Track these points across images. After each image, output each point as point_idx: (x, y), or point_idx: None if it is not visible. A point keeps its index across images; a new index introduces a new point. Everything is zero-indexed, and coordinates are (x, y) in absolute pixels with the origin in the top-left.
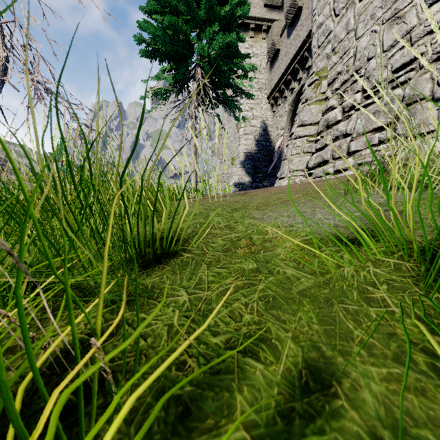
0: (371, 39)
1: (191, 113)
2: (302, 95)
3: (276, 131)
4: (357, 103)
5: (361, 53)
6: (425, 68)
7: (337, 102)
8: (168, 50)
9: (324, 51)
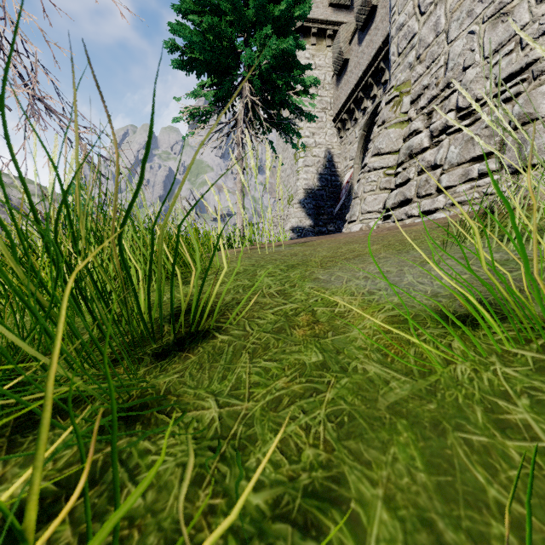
0: (468, 43)
1: (237, 140)
2: (378, 116)
3: (344, 162)
4: (450, 125)
5: (455, 61)
6: (541, 78)
7: (423, 125)
8: (207, 60)
9: (406, 60)
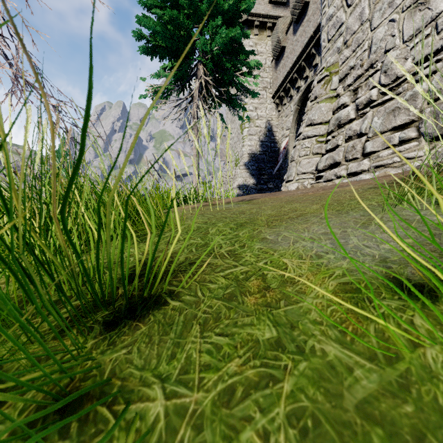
0: (389, 29)
1: (193, 113)
2: (311, 93)
3: (281, 132)
4: (373, 100)
5: (378, 45)
6: None
7: (349, 99)
8: (168, 46)
9: (334, 45)
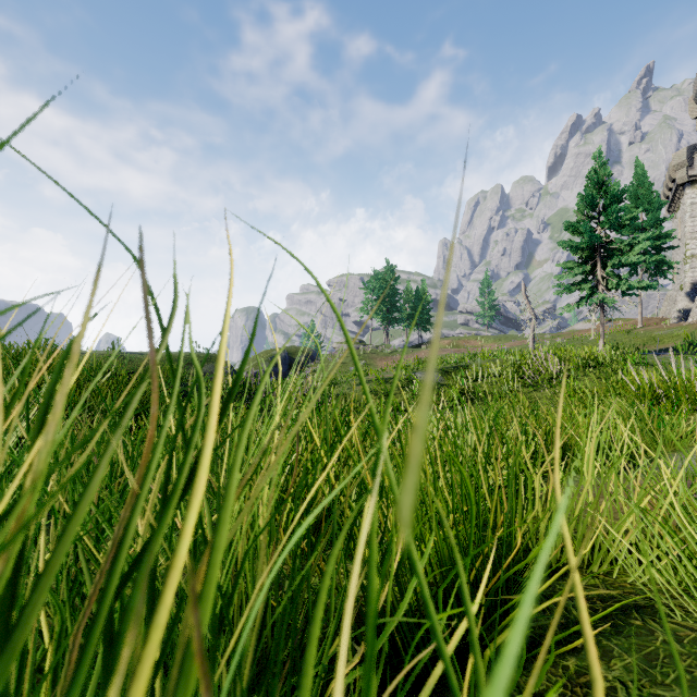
0: None
1: None
2: None
3: None
4: None
5: None
6: None
7: None
8: None
9: None
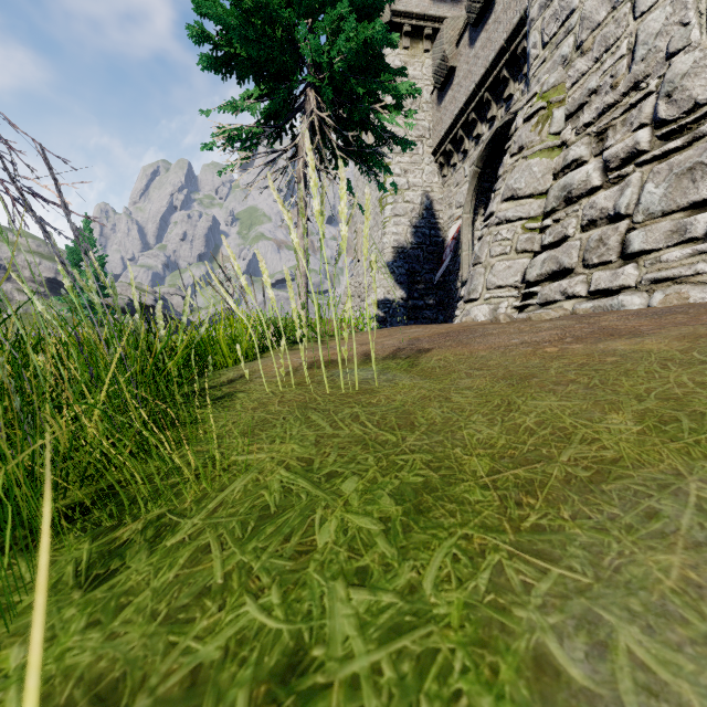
0: (676, 12)
1: (298, 176)
2: (511, 141)
3: (448, 211)
4: (642, 150)
5: (650, 46)
6: None
7: (588, 151)
8: (253, 56)
9: (556, 53)
